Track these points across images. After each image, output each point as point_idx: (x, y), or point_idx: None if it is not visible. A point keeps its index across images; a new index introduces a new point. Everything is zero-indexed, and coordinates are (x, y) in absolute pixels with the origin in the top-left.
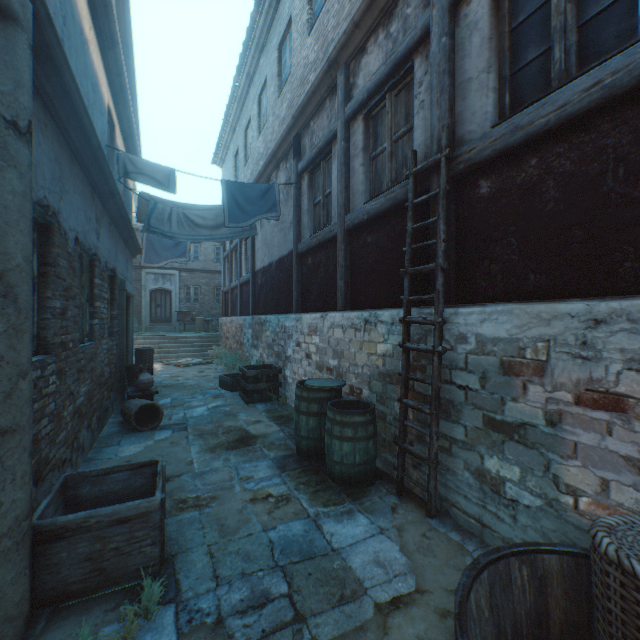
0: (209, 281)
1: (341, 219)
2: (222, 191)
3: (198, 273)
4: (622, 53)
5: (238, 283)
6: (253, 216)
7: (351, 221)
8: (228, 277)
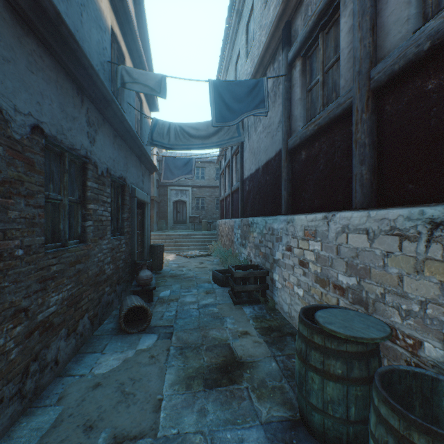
0: (211, 194)
1: (361, 77)
2: (209, 91)
3: (204, 188)
4: None
5: (230, 192)
6: (240, 114)
7: (384, 71)
8: (223, 189)
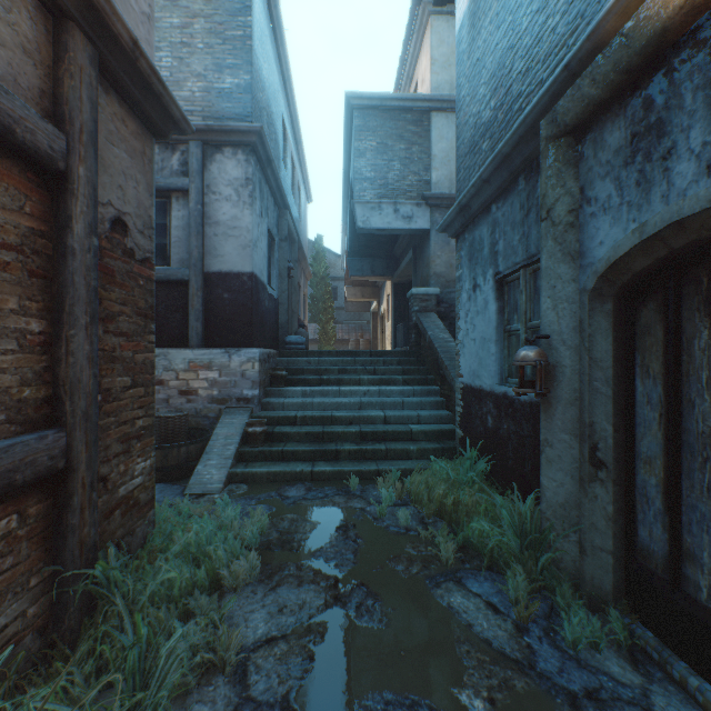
0: None
1: None
2: None
3: None
4: (164, 269)
5: None
6: None
7: None
8: None
